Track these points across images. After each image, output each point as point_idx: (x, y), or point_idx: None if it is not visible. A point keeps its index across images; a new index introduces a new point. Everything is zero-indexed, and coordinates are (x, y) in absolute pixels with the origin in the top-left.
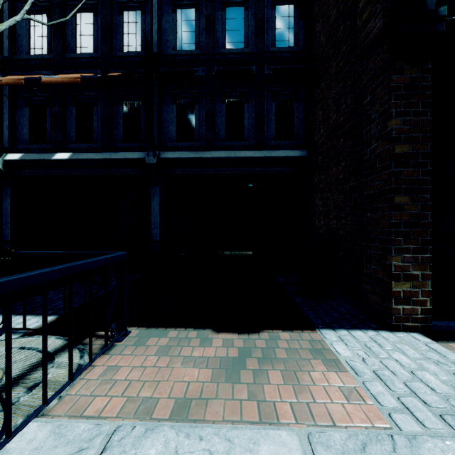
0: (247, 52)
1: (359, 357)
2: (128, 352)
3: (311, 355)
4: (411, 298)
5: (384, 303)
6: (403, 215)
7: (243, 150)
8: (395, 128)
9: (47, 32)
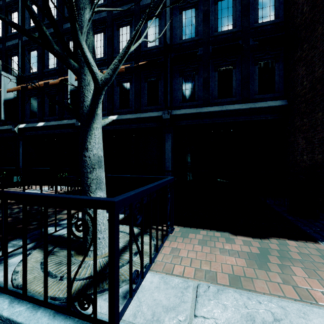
0: (234, 31)
1: None
2: (179, 241)
3: (322, 260)
4: None
5: None
6: None
7: (231, 104)
8: None
9: (103, 43)
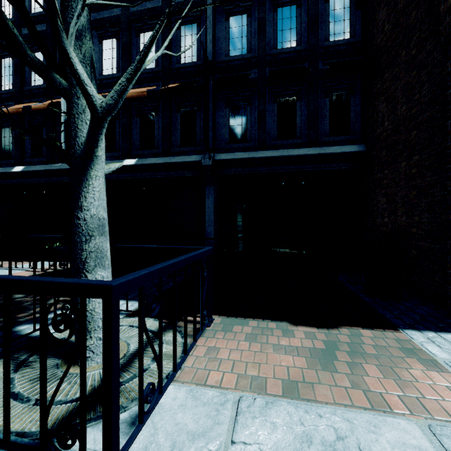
0: (299, 50)
1: None
2: (219, 337)
3: (401, 354)
4: None
5: None
6: None
7: (295, 148)
8: None
9: (116, 54)
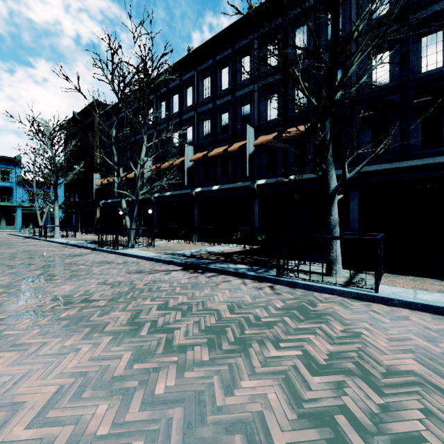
0: None
1: None
2: (392, 278)
3: None
4: None
5: None
6: None
7: (441, 155)
8: None
9: (277, 104)
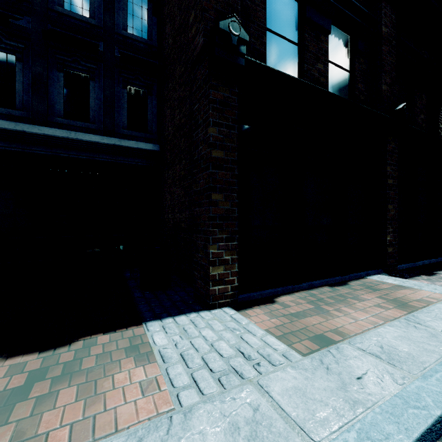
0: (93, 23)
1: (173, 342)
2: None
3: (125, 354)
4: (224, 279)
5: (206, 287)
6: (218, 209)
7: (88, 133)
8: (213, 135)
9: None
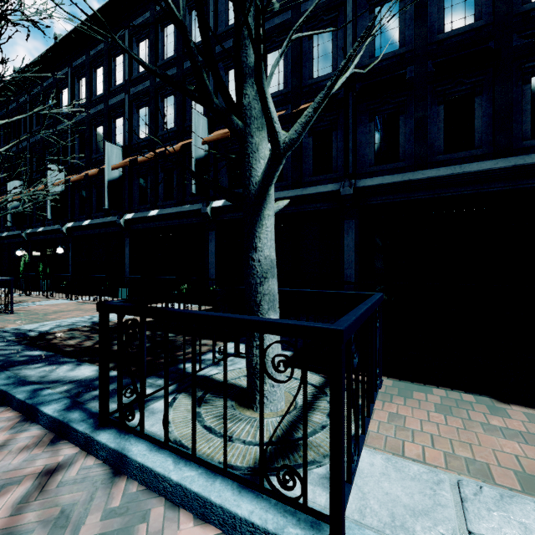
0: (479, 26)
1: None
2: (397, 402)
3: None
4: None
5: None
6: None
7: (472, 161)
8: None
9: None
